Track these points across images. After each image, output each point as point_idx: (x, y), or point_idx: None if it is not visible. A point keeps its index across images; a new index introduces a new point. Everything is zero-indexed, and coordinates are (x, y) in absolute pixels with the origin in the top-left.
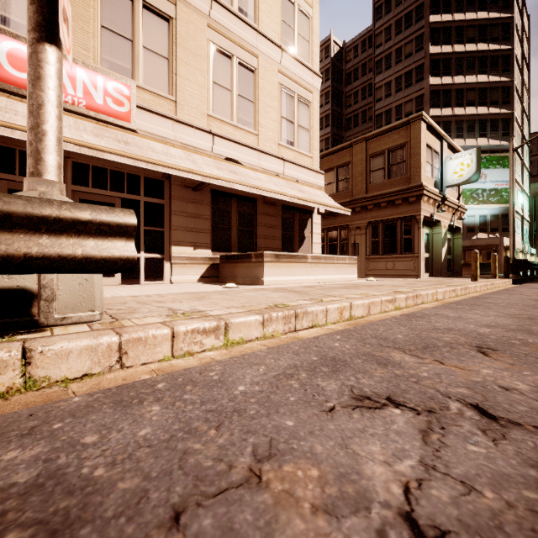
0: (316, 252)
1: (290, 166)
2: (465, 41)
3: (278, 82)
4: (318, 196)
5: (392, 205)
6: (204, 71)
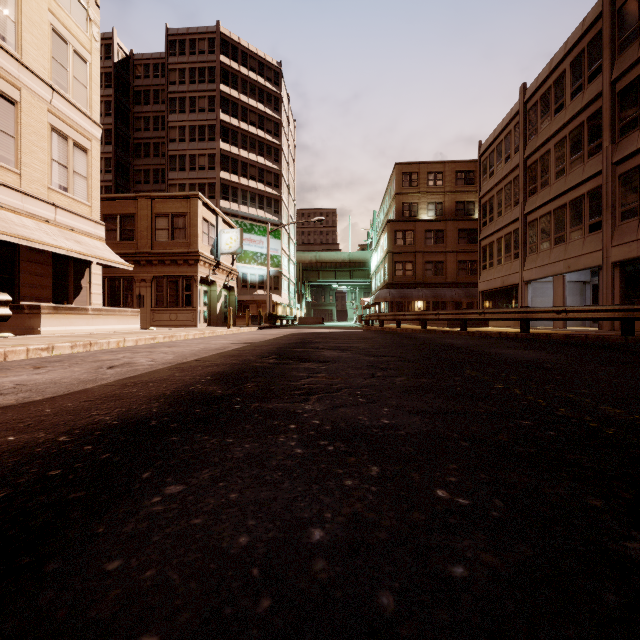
0: (96, 303)
1: (64, 213)
2: (249, 122)
3: (48, 122)
4: (98, 248)
5: (175, 264)
6: None
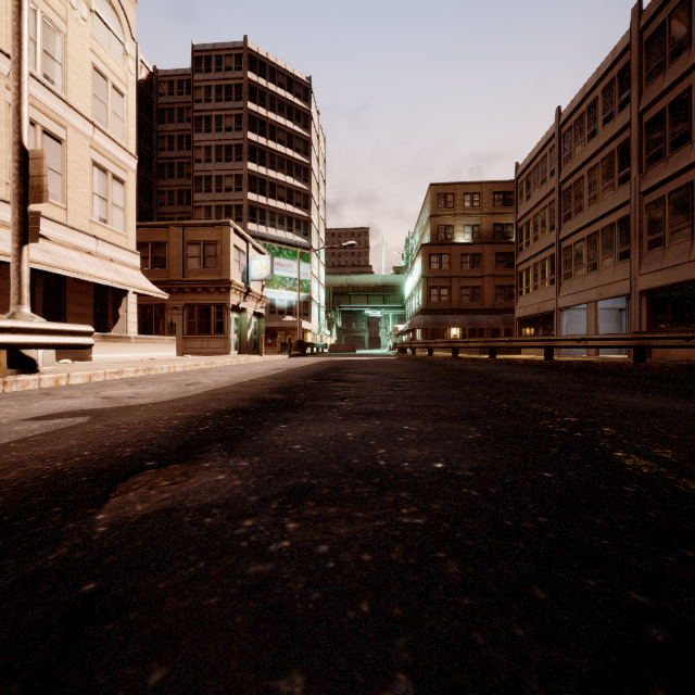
0: (132, 331)
1: (104, 244)
2: (277, 141)
3: (90, 158)
4: (135, 278)
5: (207, 292)
6: (2, 136)
